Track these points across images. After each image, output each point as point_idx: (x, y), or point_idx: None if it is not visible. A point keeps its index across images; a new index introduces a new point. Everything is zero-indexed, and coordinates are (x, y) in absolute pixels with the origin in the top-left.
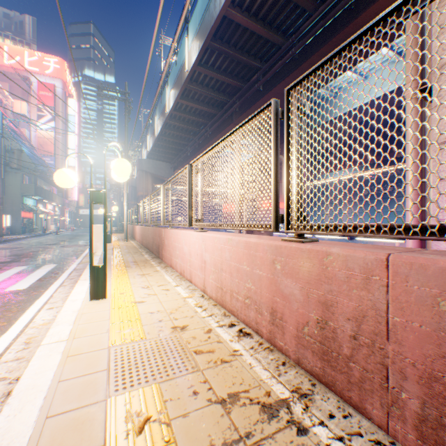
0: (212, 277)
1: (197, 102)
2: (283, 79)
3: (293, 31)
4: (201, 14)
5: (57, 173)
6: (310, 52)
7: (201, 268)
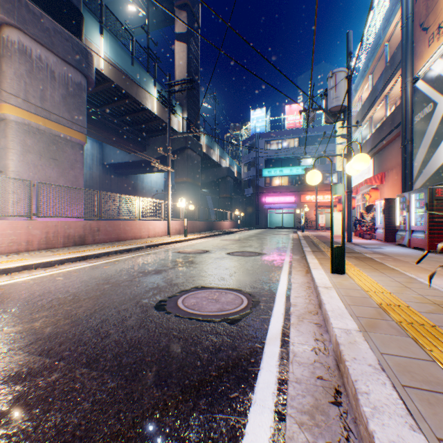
0: None
1: None
2: None
3: None
4: None
5: None
6: None
7: None
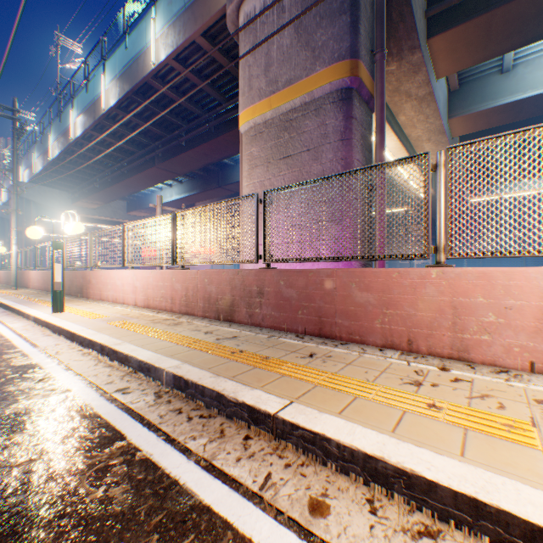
0: (142, 295)
1: (114, 136)
2: (203, 144)
3: (210, 107)
4: (122, 65)
5: (32, 230)
6: (223, 131)
7: (133, 292)
